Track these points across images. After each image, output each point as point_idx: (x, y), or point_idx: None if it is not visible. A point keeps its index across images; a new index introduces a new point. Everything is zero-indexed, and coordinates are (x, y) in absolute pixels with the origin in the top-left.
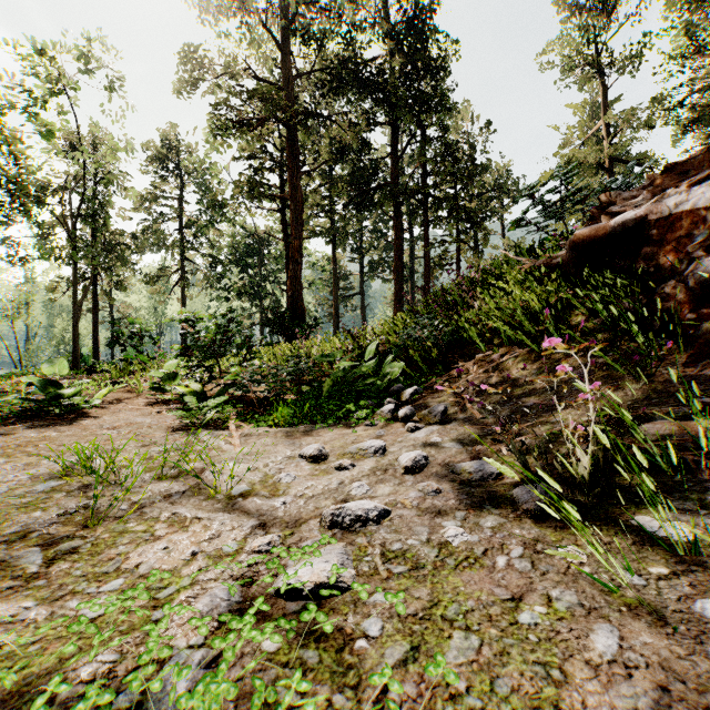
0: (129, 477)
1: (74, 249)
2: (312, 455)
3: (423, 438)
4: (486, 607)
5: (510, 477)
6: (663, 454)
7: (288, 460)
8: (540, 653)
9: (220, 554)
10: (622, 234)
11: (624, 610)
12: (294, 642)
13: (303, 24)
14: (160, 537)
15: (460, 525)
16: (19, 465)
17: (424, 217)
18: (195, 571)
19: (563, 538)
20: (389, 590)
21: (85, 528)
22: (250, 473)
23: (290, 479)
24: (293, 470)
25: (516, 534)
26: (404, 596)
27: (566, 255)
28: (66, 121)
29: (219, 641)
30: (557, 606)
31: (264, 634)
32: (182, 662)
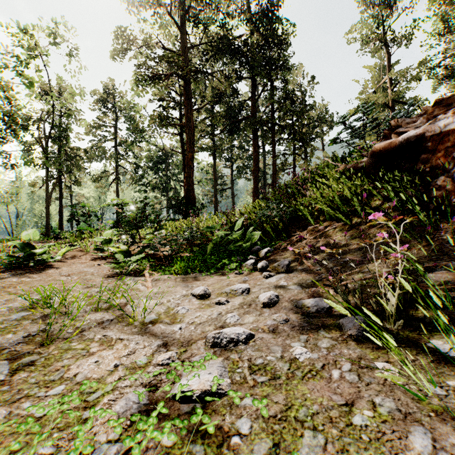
0: (75, 309)
1: (47, 158)
2: (199, 294)
3: (274, 283)
4: (327, 410)
5: (337, 310)
6: (446, 295)
7: (184, 298)
8: (372, 451)
9: (134, 366)
10: (407, 146)
11: (432, 415)
12: (186, 438)
13: (194, 14)
14: (93, 353)
15: (304, 345)
16: (2, 301)
17: (272, 139)
18: (116, 380)
19: (378, 356)
20: (255, 396)
21: (42, 346)
22: (157, 306)
23: (184, 311)
24: (187, 305)
25: (344, 353)
26: (267, 402)
27: (367, 161)
28: (41, 76)
29: (128, 440)
30: (380, 410)
31: (163, 433)
32: (101, 454)
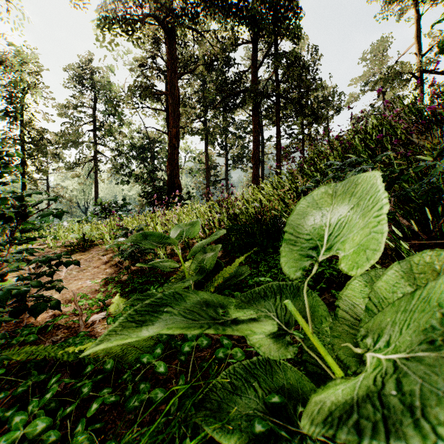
0: None
1: None
2: None
3: None
4: None
5: None
6: None
7: None
8: None
9: None
10: None
11: None
12: None
13: None
14: None
15: None
16: None
17: (276, 115)
18: None
19: None
20: None
21: None
22: None
23: None
24: None
25: None
26: None
27: None
28: None
29: None
30: None
31: None
32: None
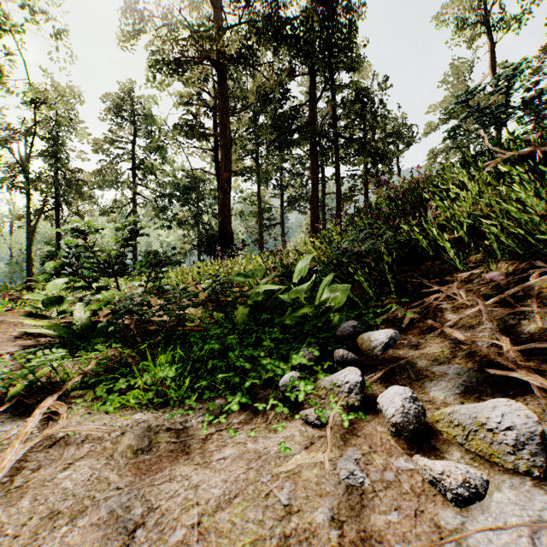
0: None
1: (28, 179)
2: None
3: None
4: None
5: None
6: None
7: None
8: None
9: None
10: None
11: None
12: None
13: None
14: None
15: None
16: None
17: (336, 155)
18: None
19: None
20: None
21: None
22: None
23: None
24: None
25: None
26: None
27: None
28: (14, 61)
29: None
30: None
31: None
32: None
